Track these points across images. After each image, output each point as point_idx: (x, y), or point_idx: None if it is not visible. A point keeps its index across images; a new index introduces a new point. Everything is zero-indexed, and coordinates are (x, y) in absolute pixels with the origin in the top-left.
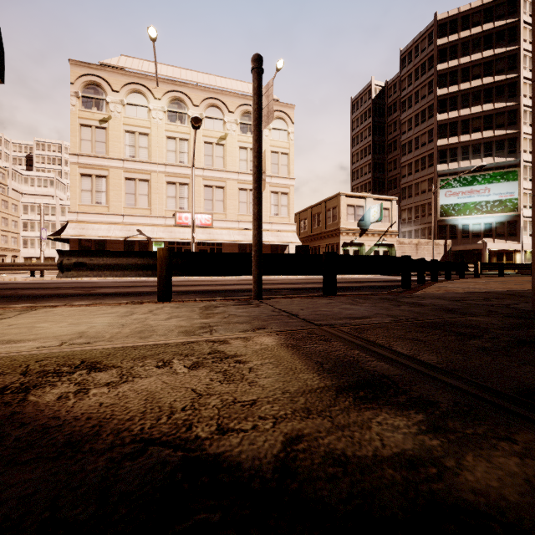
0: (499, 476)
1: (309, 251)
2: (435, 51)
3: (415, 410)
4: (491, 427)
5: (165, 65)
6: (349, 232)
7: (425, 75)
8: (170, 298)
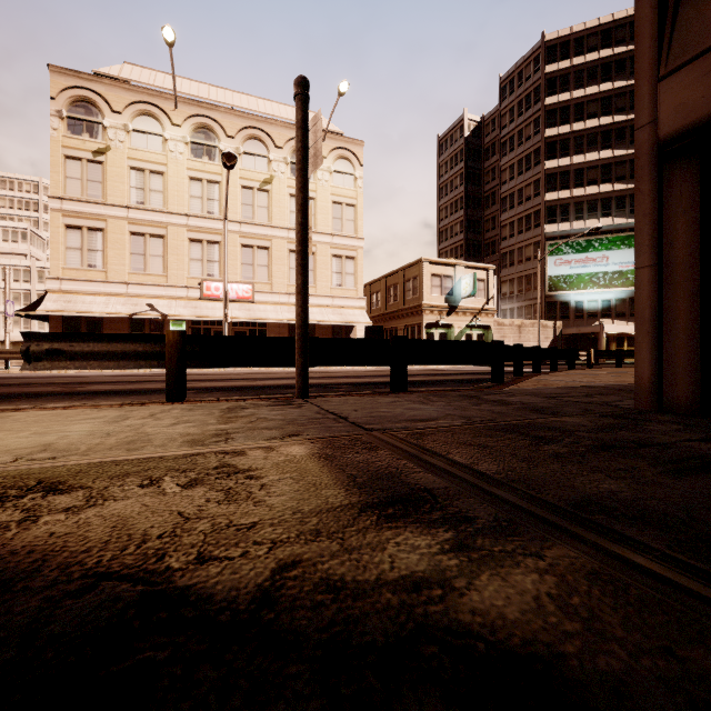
0: (509, 594)
1: (383, 334)
2: (543, 80)
3: (446, 527)
4: (524, 543)
5: (188, 80)
6: (434, 310)
7: (531, 110)
8: (183, 398)
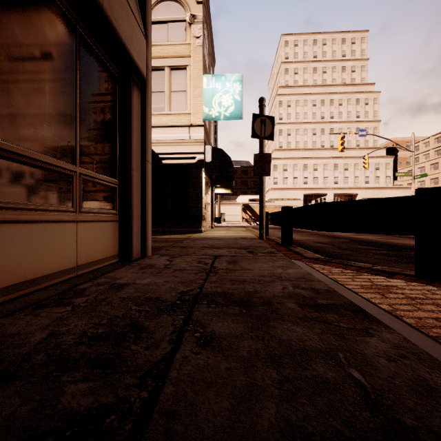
0: None
1: None
2: None
3: None
4: None
5: None
6: None
7: None
8: None
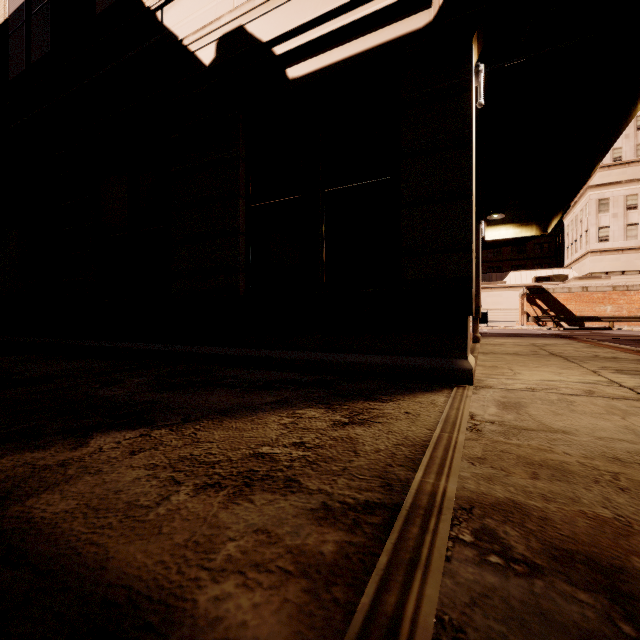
0: None
1: None
2: None
3: None
4: None
5: None
6: None
7: None
8: None
